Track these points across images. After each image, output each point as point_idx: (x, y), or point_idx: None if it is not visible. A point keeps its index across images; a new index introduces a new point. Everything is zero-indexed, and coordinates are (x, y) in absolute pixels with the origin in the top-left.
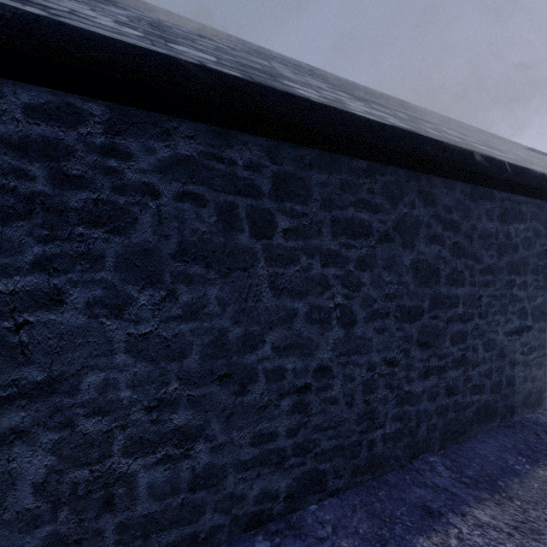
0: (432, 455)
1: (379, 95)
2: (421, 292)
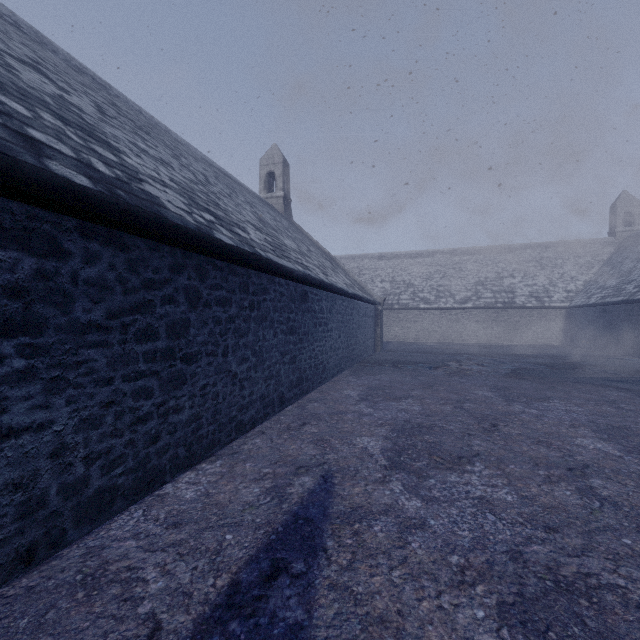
0: None
1: None
2: None
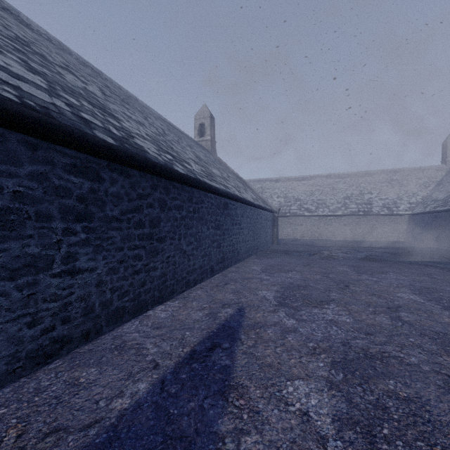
0: None
1: None
2: None
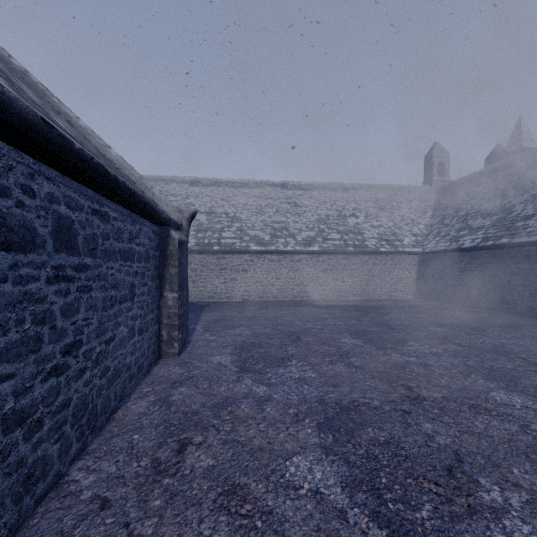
0: None
1: None
2: None
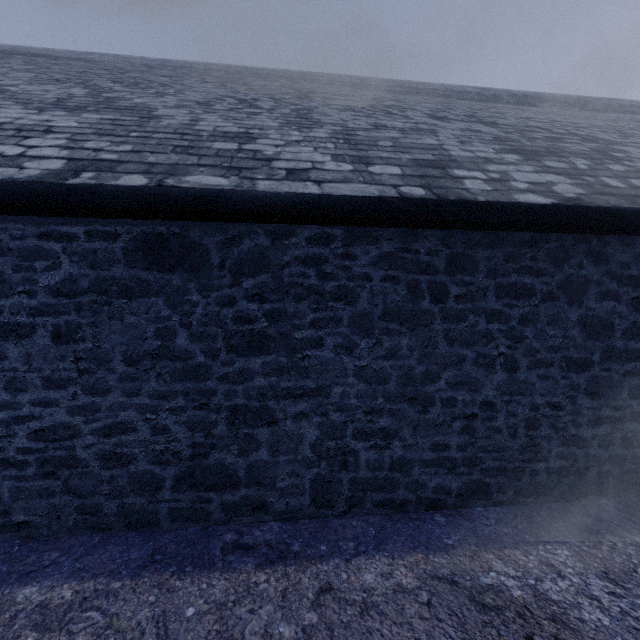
0: (603, 499)
1: (572, 100)
2: (590, 345)
